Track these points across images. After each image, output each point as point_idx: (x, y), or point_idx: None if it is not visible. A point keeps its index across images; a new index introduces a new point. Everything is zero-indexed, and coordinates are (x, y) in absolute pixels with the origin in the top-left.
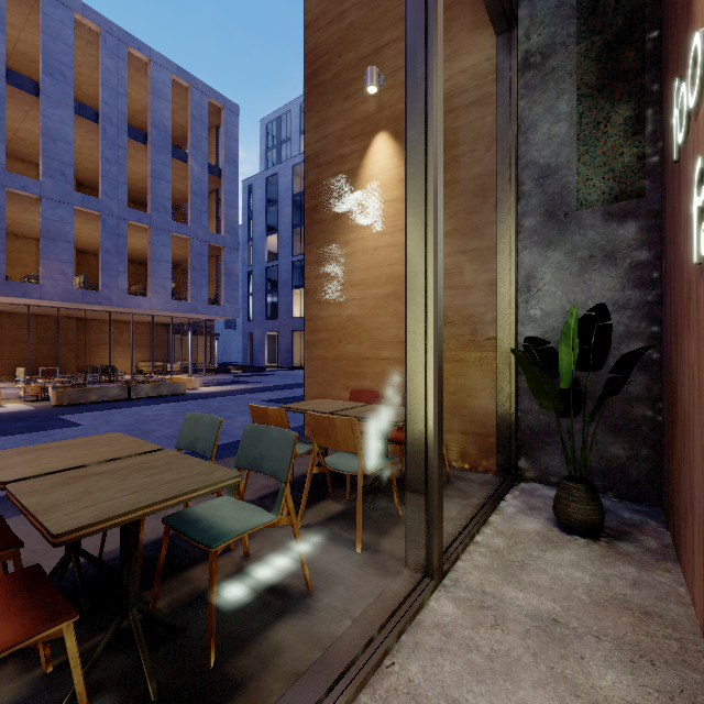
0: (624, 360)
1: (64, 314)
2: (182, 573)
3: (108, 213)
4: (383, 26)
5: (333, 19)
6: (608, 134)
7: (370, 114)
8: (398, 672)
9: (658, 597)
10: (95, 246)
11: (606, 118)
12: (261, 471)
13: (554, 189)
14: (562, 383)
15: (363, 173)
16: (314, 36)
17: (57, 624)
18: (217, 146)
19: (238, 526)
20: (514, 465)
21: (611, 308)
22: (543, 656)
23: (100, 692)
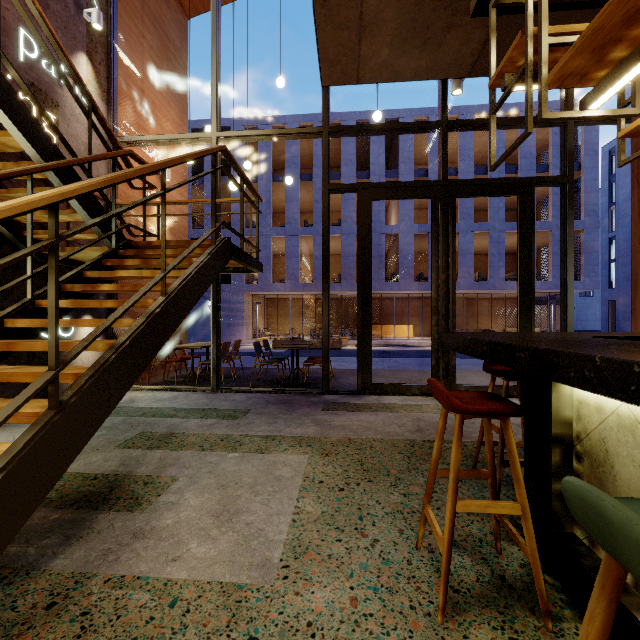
0: None
1: (461, 296)
2: None
3: (492, 230)
4: None
5: None
6: None
7: None
8: None
9: None
10: (478, 250)
11: None
12: None
13: None
14: None
15: None
16: None
17: None
18: (575, 143)
19: None
20: None
21: None
22: None
23: None
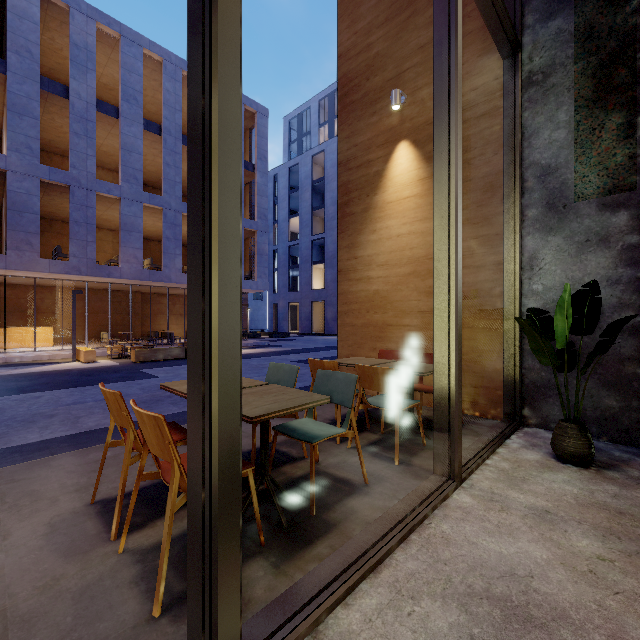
0: (612, 326)
1: (133, 289)
2: (277, 469)
3: (168, 208)
4: (404, 54)
5: (362, 49)
6: (603, 138)
7: (393, 126)
8: (434, 527)
9: (632, 505)
10: (155, 234)
11: (601, 125)
12: (331, 401)
13: (554, 185)
14: (558, 344)
15: (387, 174)
16: (345, 64)
17: (247, 468)
18: (250, 145)
19: (323, 433)
20: (518, 413)
21: (604, 283)
22: (537, 528)
23: (253, 520)
